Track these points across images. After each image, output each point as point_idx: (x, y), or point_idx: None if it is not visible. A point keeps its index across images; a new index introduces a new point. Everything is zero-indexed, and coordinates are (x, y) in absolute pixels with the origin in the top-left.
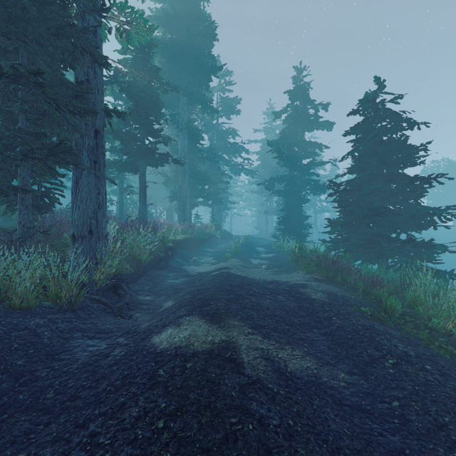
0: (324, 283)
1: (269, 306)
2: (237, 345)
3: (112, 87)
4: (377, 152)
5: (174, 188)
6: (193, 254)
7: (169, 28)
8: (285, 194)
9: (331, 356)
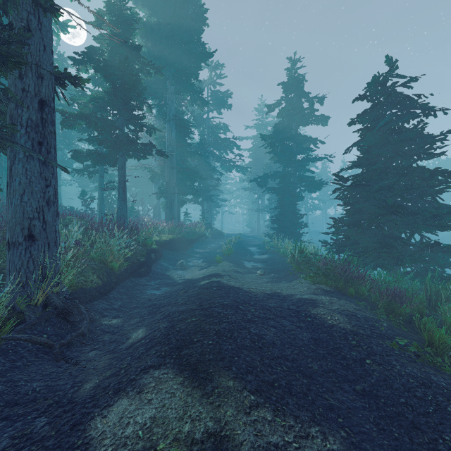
0: (335, 297)
1: (275, 340)
2: (234, 444)
3: (87, 67)
4: (389, 142)
5: (161, 184)
6: (181, 255)
7: (156, 11)
8: (279, 191)
9: (388, 450)
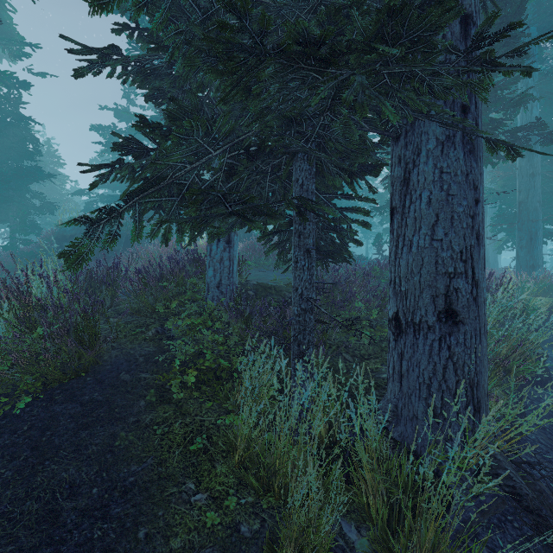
0: None
1: None
2: None
3: None
4: None
5: (498, 210)
6: None
7: None
8: None
9: None
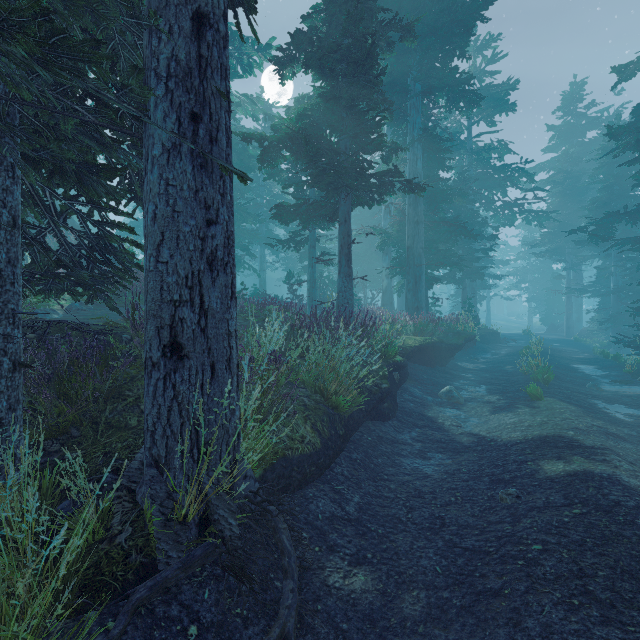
0: None
1: None
2: None
3: (293, 68)
4: None
5: (396, 253)
6: (439, 374)
7: None
8: None
9: None
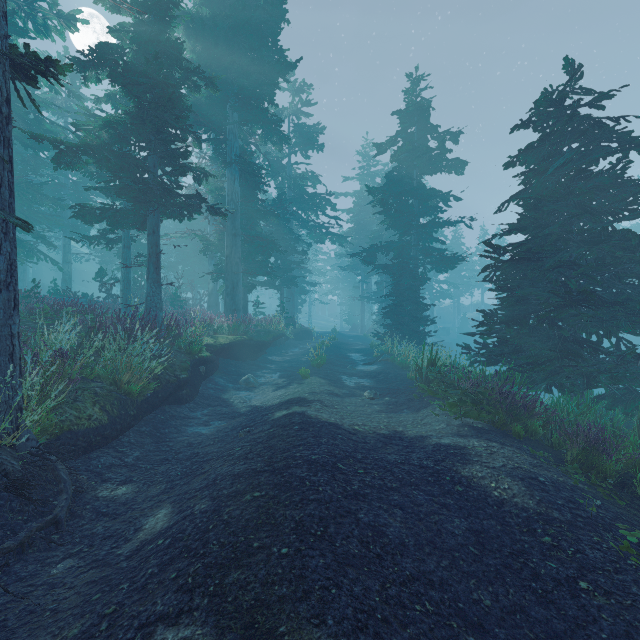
0: (495, 440)
1: (404, 537)
2: None
3: (98, 74)
4: (572, 192)
5: (219, 260)
6: (247, 366)
7: None
8: (393, 271)
9: None
